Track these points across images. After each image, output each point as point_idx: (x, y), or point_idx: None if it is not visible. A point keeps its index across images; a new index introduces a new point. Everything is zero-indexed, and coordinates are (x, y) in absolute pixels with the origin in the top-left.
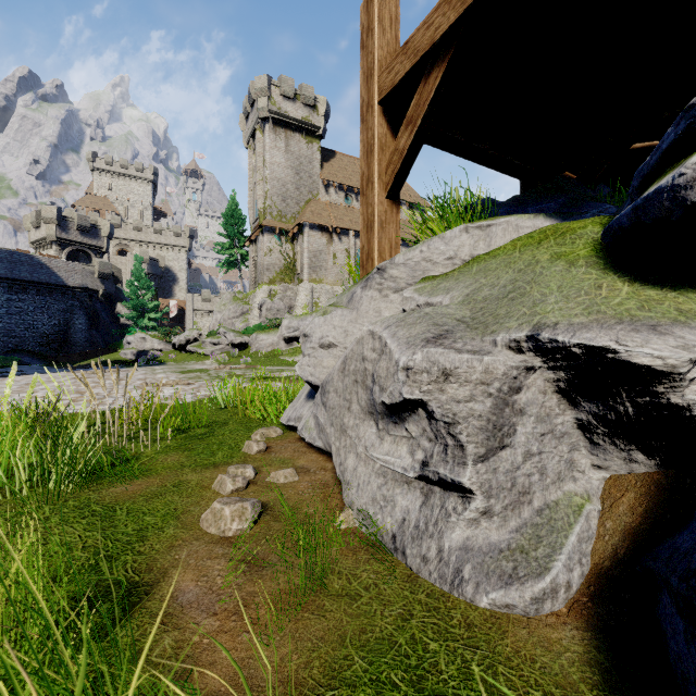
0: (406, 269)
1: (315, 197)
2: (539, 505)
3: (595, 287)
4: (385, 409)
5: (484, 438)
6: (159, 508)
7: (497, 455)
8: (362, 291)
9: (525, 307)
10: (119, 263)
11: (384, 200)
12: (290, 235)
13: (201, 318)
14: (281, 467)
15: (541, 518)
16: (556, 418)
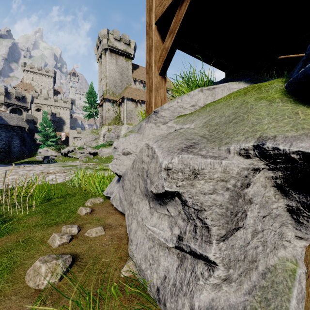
0: (169, 111)
1: (130, 86)
2: (263, 269)
3: (293, 113)
4: (154, 195)
5: (224, 222)
6: (3, 262)
7: (234, 234)
8: (146, 124)
9: (247, 127)
10: (36, 115)
11: (158, 76)
12: (118, 103)
13: (76, 141)
14: (96, 224)
15: (265, 281)
16: (272, 204)
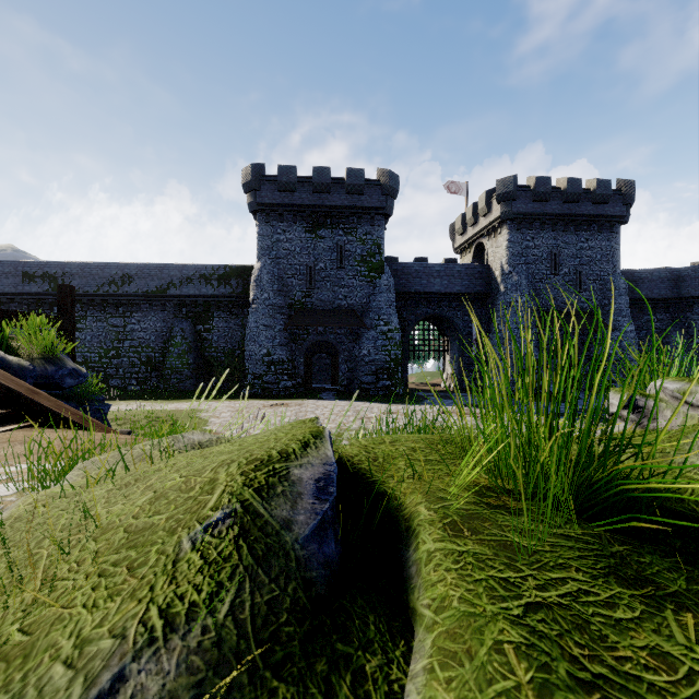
0: None
1: None
2: None
3: None
4: None
5: None
6: None
7: None
8: None
9: None
10: None
11: None
12: None
13: None
14: None
15: None
16: None
